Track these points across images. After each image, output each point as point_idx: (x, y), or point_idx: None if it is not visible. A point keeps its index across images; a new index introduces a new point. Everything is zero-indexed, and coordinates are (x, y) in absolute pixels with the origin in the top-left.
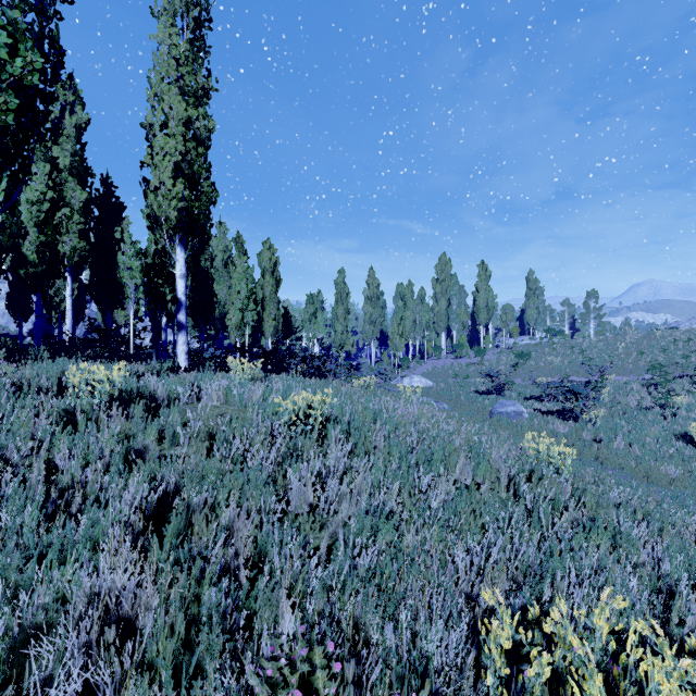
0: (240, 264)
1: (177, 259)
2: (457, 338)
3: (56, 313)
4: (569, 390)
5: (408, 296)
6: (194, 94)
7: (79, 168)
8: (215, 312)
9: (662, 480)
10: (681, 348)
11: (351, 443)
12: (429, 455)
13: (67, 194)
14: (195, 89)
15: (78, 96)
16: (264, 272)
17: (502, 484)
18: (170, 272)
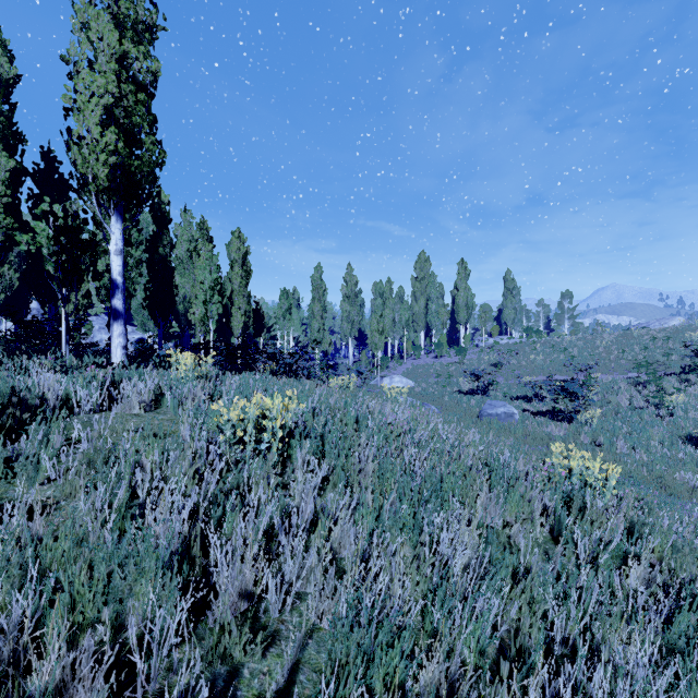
0: (205, 253)
1: (112, 230)
2: (436, 338)
3: None
4: (563, 390)
5: (387, 294)
6: (133, 27)
7: (6, 130)
8: (180, 307)
9: (683, 491)
10: (660, 346)
11: (326, 468)
12: (437, 483)
13: None
14: (134, 22)
15: (5, 46)
16: (233, 263)
17: (537, 520)
18: (90, 239)
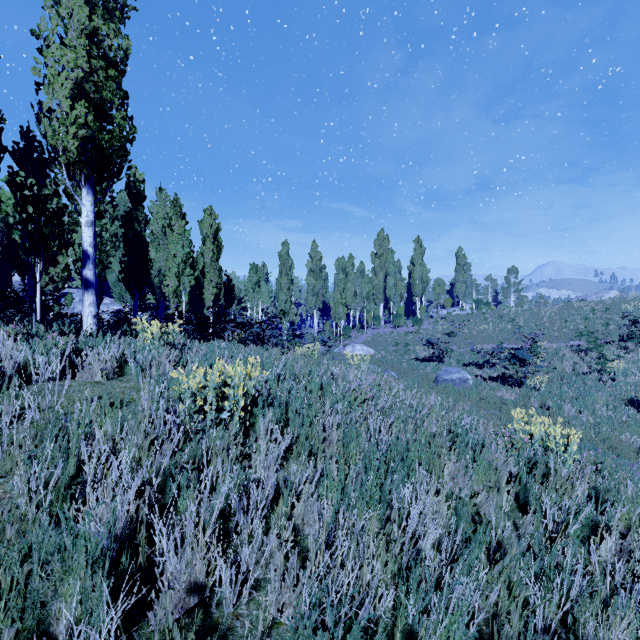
0: (178, 228)
1: (83, 203)
2: (394, 309)
3: None
4: (514, 357)
5: (349, 268)
6: (104, 5)
7: None
8: (155, 280)
9: (630, 452)
10: (599, 317)
11: (289, 437)
12: (403, 451)
13: None
14: (105, 0)
15: None
16: (205, 238)
17: (504, 488)
18: (58, 209)
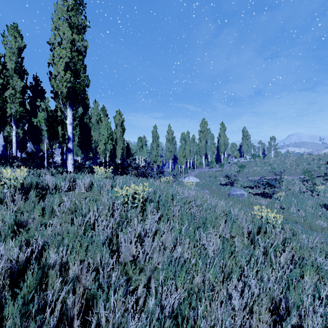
0: (104, 121)
1: (68, 114)
2: (210, 159)
3: (9, 145)
4: (267, 183)
5: (187, 138)
6: (76, 27)
7: (20, 69)
8: (93, 145)
9: (318, 228)
10: (316, 163)
11: (159, 213)
12: (204, 220)
13: (13, 83)
14: (77, 25)
15: (19, 33)
16: (117, 125)
17: (245, 236)
18: (61, 120)
